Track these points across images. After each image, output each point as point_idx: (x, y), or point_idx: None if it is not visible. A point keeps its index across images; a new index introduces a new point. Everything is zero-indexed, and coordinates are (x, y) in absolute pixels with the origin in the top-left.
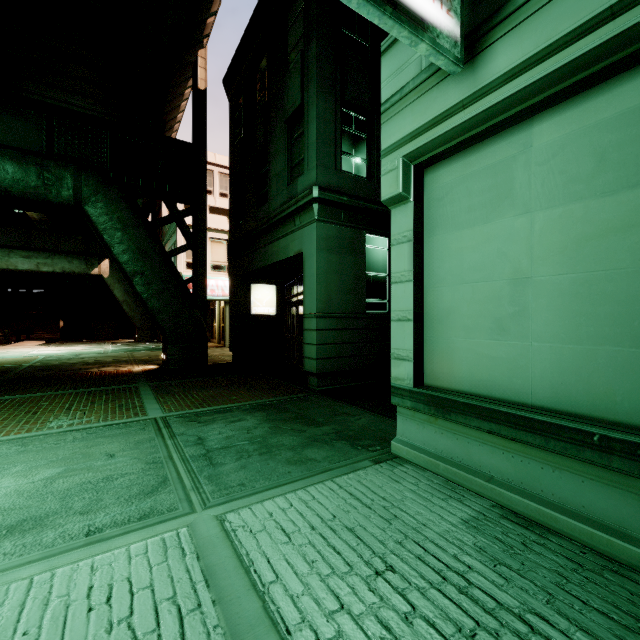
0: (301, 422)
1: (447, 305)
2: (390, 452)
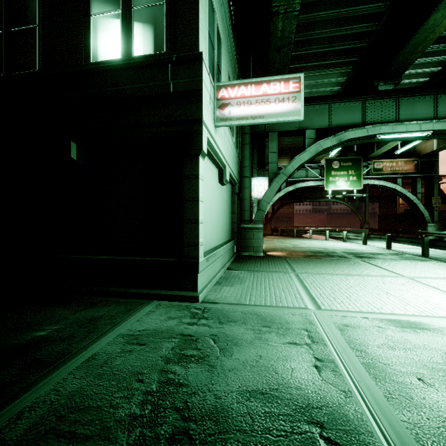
0: (191, 349)
1: None
2: (199, 303)
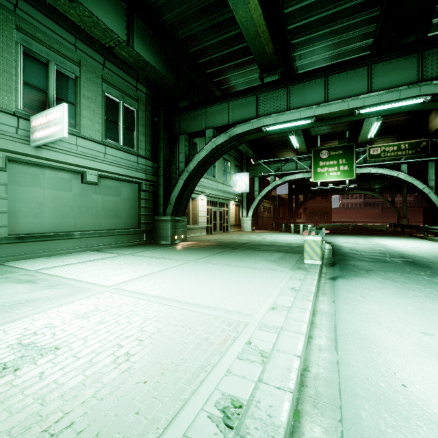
0: None
1: (17, 208)
2: None
